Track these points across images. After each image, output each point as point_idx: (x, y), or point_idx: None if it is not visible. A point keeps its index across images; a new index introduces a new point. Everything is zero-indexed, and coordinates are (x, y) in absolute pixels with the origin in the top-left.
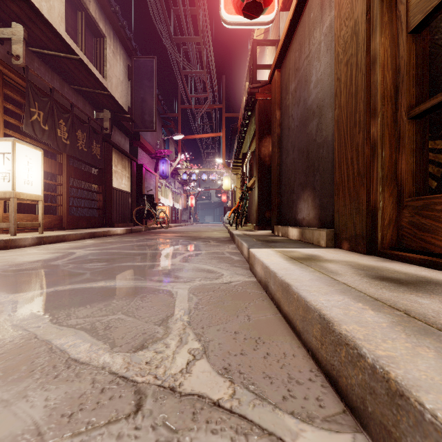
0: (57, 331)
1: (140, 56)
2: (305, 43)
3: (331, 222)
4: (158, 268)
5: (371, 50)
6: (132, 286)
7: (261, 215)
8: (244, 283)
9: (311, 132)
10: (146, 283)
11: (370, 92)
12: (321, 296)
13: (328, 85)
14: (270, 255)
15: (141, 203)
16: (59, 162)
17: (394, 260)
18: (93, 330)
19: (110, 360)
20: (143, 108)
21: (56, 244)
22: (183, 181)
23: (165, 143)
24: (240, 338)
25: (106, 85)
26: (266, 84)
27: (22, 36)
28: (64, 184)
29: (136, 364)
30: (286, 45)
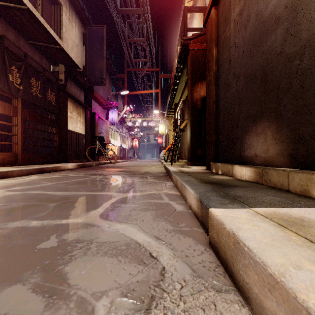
0: None
1: (92, 25)
2: None
3: None
4: (50, 242)
5: None
6: None
7: (193, 152)
8: None
9: (271, 47)
10: None
11: None
12: None
13: None
14: (290, 253)
15: (94, 143)
16: (14, 105)
17: None
18: None
19: None
20: (95, 67)
21: None
22: (129, 128)
23: (115, 98)
24: None
25: (62, 45)
26: (198, 36)
27: None
28: (19, 125)
29: None
30: None
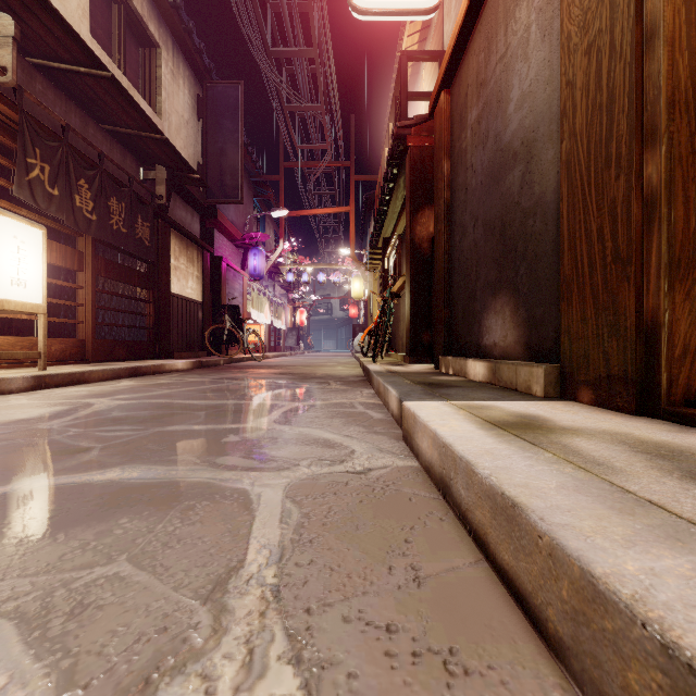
0: None
1: (217, 81)
2: (498, 34)
3: (553, 351)
4: (232, 438)
5: (644, 15)
6: (171, 481)
7: (415, 338)
8: (397, 472)
9: (509, 191)
10: (201, 472)
11: (642, 96)
12: (623, 554)
13: (545, 100)
14: (446, 417)
15: (220, 319)
16: (80, 251)
17: None
18: (38, 619)
19: None
20: (223, 165)
21: (68, 389)
22: (288, 285)
23: (259, 223)
24: (403, 653)
25: (160, 126)
26: (424, 121)
27: (11, 35)
28: (88, 286)
29: None
30: (461, 46)
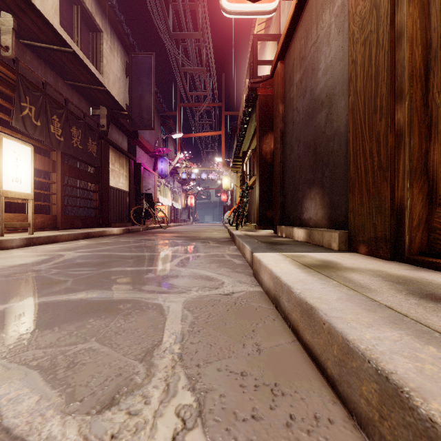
0: (1, 372)
1: (138, 53)
2: (312, 28)
3: (344, 223)
4: (150, 275)
5: (395, 23)
6: (116, 299)
7: (262, 214)
8: (249, 294)
9: (319, 125)
10: (133, 294)
11: (395, 71)
12: (365, 330)
13: (340, 70)
14: (278, 262)
15: (140, 202)
16: (53, 160)
17: (427, 268)
18: (51, 369)
19: (58, 430)
20: (142, 106)
21: (47, 246)
22: (182, 181)
23: (164, 142)
24: (249, 385)
25: (102, 81)
26: (268, 79)
27: (11, 27)
28: (58, 182)
29: (95, 439)
30: (290, 34)
